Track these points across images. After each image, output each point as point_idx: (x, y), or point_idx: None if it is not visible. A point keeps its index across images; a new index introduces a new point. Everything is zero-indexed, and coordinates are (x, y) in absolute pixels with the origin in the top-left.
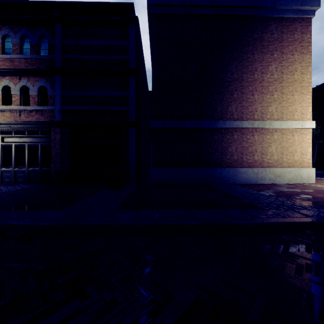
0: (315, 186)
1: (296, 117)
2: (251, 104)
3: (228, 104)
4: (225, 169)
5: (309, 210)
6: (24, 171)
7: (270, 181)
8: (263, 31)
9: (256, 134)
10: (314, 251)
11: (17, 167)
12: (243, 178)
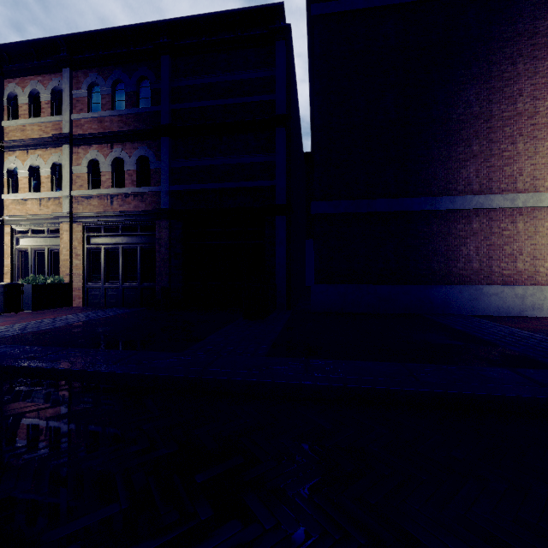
0: None
1: None
2: (510, 162)
3: (460, 164)
4: (454, 288)
5: None
6: (117, 289)
7: None
8: (536, 16)
9: (520, 220)
10: None
11: (108, 282)
12: (492, 306)
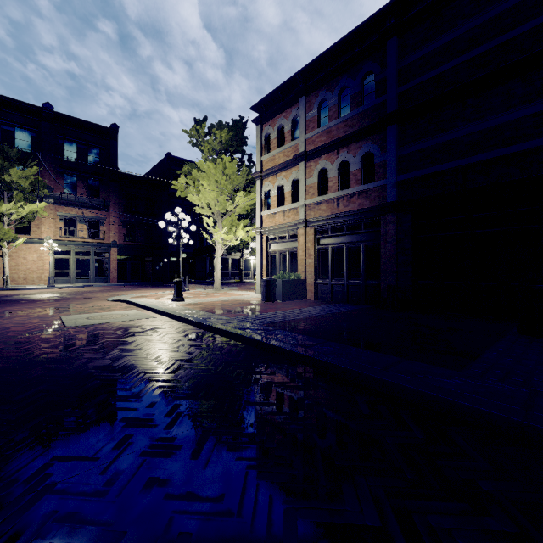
0: None
1: None
2: None
3: None
4: None
5: None
6: (342, 285)
7: None
8: None
9: None
10: None
11: (334, 279)
12: None
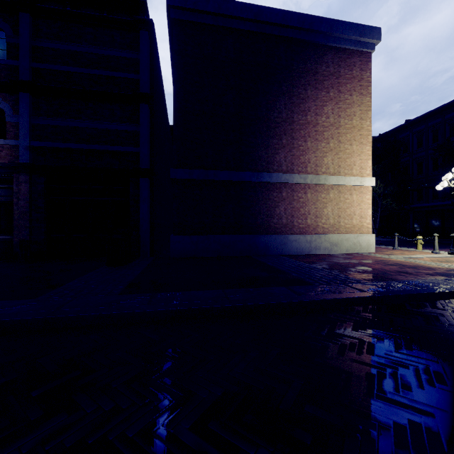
0: (374, 255)
1: (355, 172)
2: (304, 153)
3: (275, 151)
4: (272, 237)
5: (363, 283)
6: None
7: (325, 251)
8: (317, 62)
9: (309, 192)
10: (360, 329)
11: None
12: (293, 248)
